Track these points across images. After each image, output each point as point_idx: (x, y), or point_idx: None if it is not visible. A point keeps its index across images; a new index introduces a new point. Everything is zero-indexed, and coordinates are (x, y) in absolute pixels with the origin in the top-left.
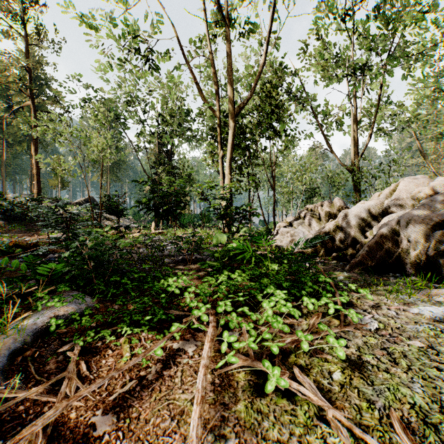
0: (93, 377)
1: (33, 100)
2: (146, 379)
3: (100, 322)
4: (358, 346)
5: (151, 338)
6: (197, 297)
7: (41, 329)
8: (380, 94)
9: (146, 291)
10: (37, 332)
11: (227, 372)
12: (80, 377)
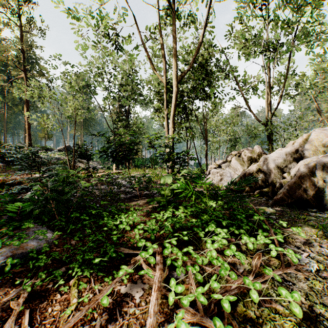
0: None
1: (25, 73)
2: None
3: (56, 259)
4: (305, 293)
5: (100, 279)
6: (145, 232)
7: None
8: (288, 65)
9: (102, 225)
10: None
11: (174, 326)
12: None
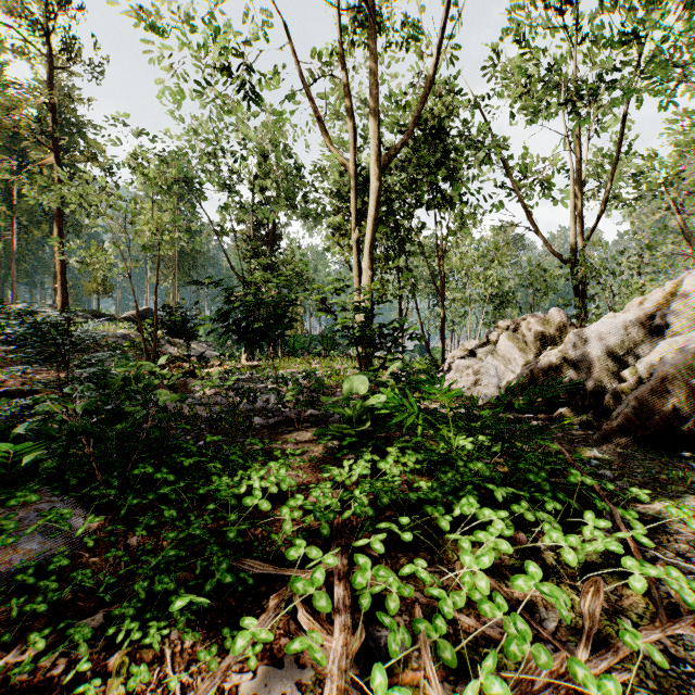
0: None
1: (55, 154)
2: None
3: (85, 587)
4: None
5: (190, 649)
6: (309, 513)
7: None
8: (622, 133)
9: (207, 494)
10: None
11: None
12: None
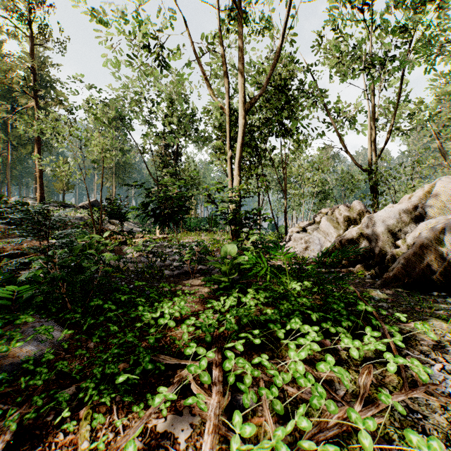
0: None
1: (36, 101)
2: None
3: (63, 371)
4: (444, 433)
5: (127, 406)
6: (198, 328)
7: None
8: (400, 88)
9: (136, 317)
10: None
11: None
12: None
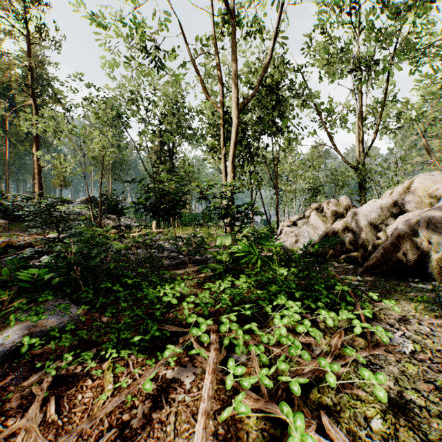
0: (61, 422)
1: (35, 99)
2: (130, 426)
3: (83, 339)
4: (395, 377)
5: (141, 362)
6: (197, 307)
7: (11, 350)
8: (387, 89)
9: (141, 298)
10: (5, 355)
11: (233, 415)
12: (45, 423)
